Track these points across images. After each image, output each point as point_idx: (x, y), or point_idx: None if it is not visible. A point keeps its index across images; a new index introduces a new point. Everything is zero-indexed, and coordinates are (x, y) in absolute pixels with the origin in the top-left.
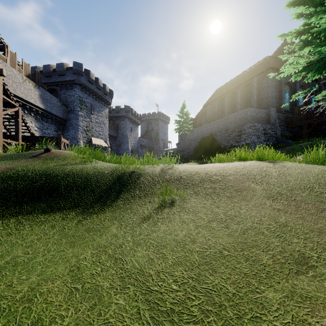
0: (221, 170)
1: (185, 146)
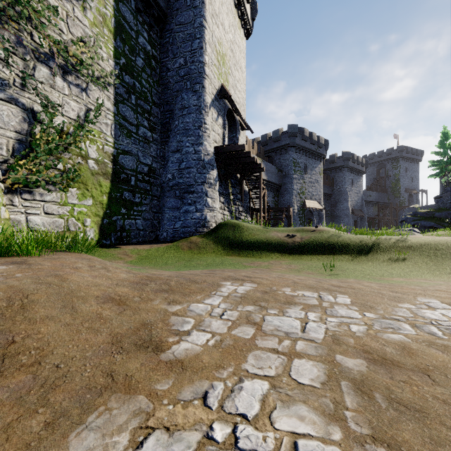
0: (449, 243)
1: None
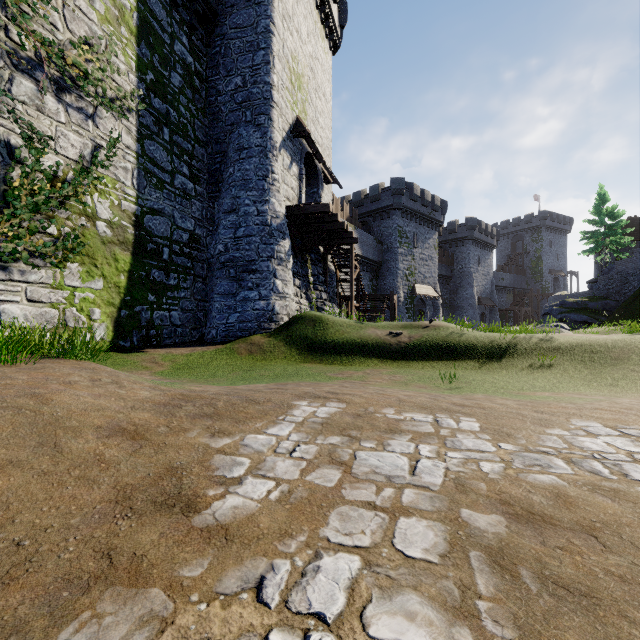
0: (609, 343)
1: (609, 289)
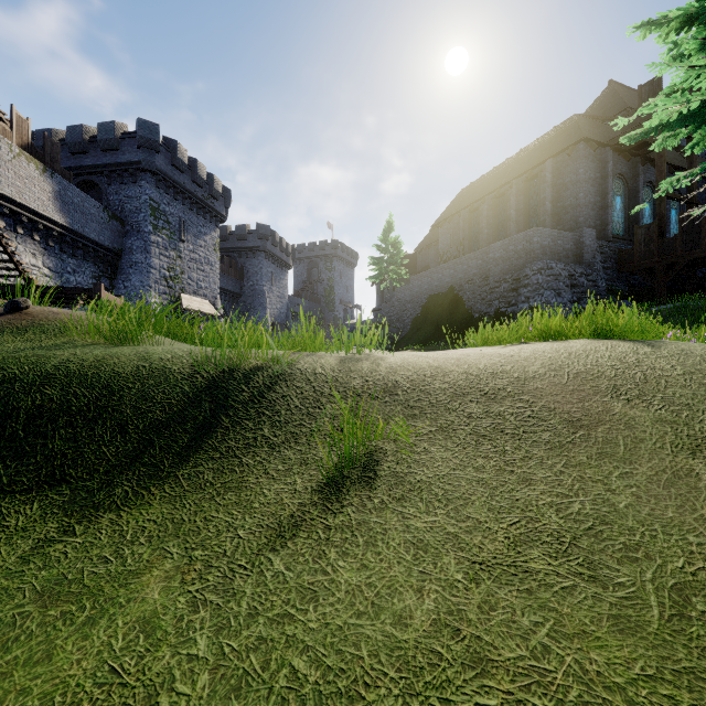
0: (507, 365)
1: (392, 316)
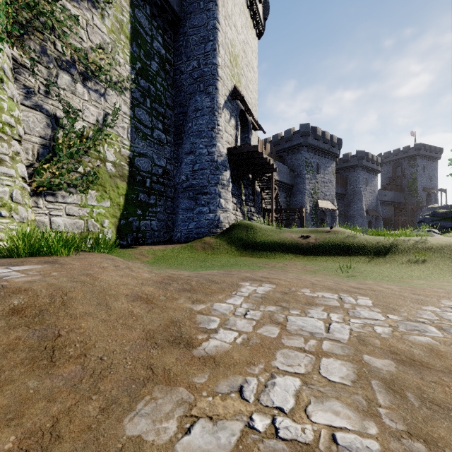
0: None
1: None
